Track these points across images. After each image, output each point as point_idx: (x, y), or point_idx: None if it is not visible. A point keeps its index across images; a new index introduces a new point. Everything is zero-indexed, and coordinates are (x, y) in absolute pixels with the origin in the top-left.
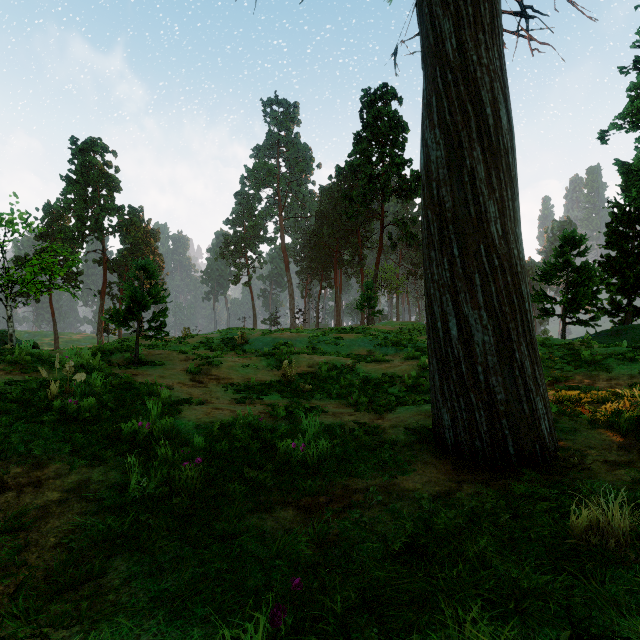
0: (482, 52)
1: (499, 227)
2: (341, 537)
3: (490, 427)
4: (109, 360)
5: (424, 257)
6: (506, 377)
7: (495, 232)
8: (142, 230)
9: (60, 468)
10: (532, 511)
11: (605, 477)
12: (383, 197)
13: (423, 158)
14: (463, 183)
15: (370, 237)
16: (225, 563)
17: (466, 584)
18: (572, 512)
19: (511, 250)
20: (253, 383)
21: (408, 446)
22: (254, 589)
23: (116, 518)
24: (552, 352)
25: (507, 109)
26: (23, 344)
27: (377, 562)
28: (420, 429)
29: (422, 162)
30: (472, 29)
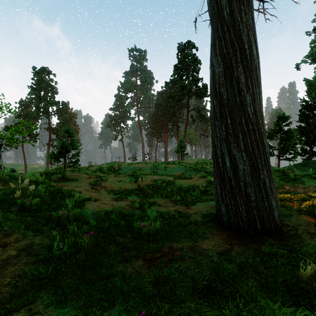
0: (243, 15)
1: (252, 108)
2: (168, 278)
3: (247, 214)
4: (50, 178)
5: (211, 124)
6: (256, 188)
7: (250, 111)
8: (68, 113)
9: (18, 237)
10: (275, 264)
11: (310, 242)
12: (188, 97)
13: (211, 72)
14: (233, 85)
15: (182, 117)
16: (103, 294)
17: (242, 312)
18: (301, 267)
19: (258, 120)
20: (123, 190)
21: (203, 224)
22: (118, 312)
23: (45, 266)
24: (274, 174)
25: (256, 46)
26: (5, 170)
27: (189, 295)
28: (209, 214)
29: (210, 74)
30: (237, 3)
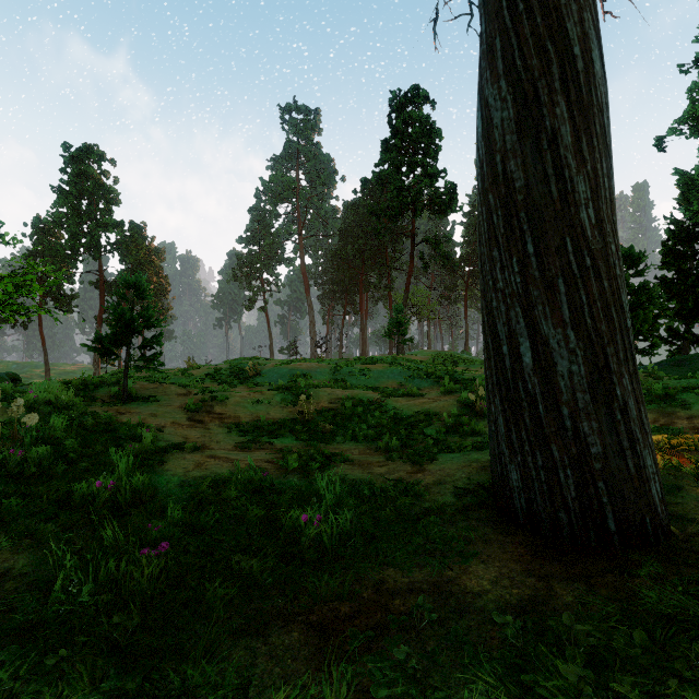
0: None
1: (592, 212)
2: (375, 698)
3: (580, 492)
4: (92, 395)
5: (482, 259)
6: (603, 422)
7: (586, 219)
8: (144, 248)
9: None
10: None
11: None
12: (414, 212)
13: (481, 124)
14: (541, 152)
15: (399, 257)
16: None
17: None
18: None
19: (608, 245)
20: (263, 423)
21: (461, 514)
22: None
23: (18, 651)
24: None
25: (600, 51)
26: None
27: None
28: (474, 487)
29: (480, 130)
30: None
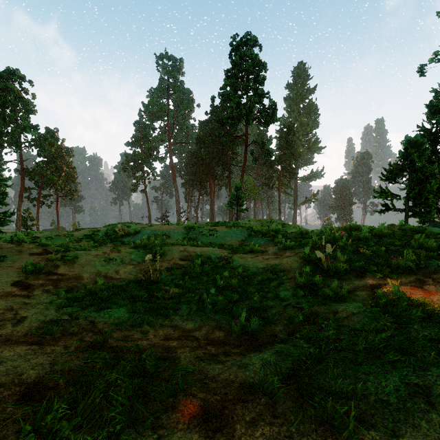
0: None
1: None
2: None
3: None
4: None
5: None
6: None
7: None
8: (55, 146)
9: None
10: None
11: None
12: (247, 120)
13: None
14: None
15: (236, 157)
16: None
17: None
18: None
19: None
20: (99, 287)
21: None
22: None
23: None
24: (439, 241)
25: None
26: None
27: None
28: None
29: None
30: None
